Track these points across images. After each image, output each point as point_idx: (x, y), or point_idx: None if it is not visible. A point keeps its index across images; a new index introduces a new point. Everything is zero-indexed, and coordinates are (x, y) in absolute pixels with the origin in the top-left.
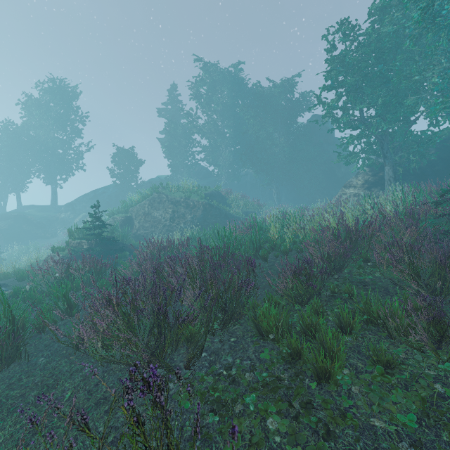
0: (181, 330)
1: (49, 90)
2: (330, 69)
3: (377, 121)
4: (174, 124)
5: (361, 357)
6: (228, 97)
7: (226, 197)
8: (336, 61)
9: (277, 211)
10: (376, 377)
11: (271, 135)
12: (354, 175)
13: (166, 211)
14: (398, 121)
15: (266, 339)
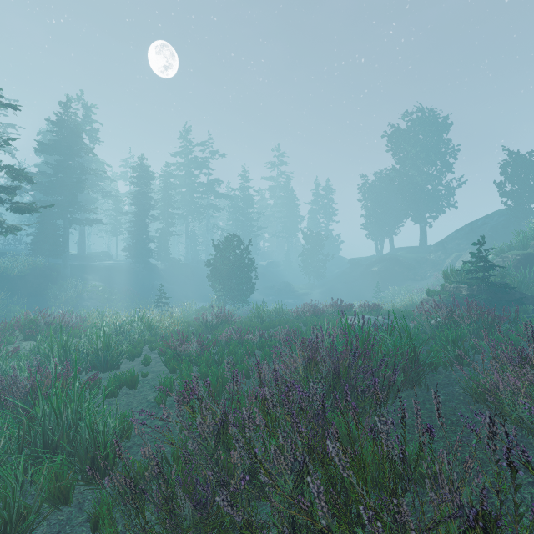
0: None
1: (418, 124)
2: None
3: None
4: None
5: None
6: None
7: None
8: None
9: None
10: None
11: None
12: None
13: None
14: None
15: None
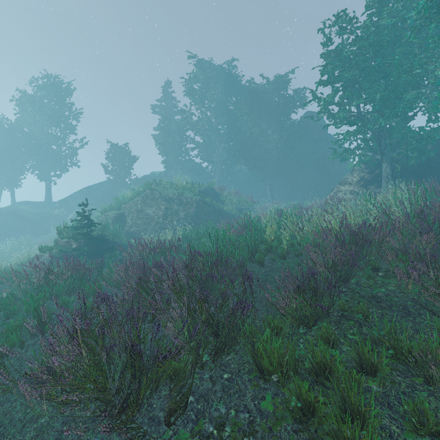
0: (162, 368)
1: (43, 86)
2: (327, 64)
3: (375, 116)
4: (167, 120)
5: (393, 415)
6: (221, 94)
7: (220, 193)
8: (332, 55)
9: (273, 210)
10: None
11: (264, 131)
12: (347, 172)
13: (159, 208)
14: (396, 116)
15: (268, 380)
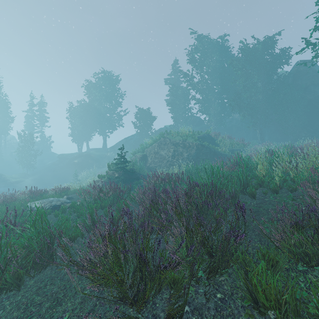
0: (164, 275)
1: (102, 78)
2: None
3: None
4: (175, 88)
5: None
6: (216, 61)
7: (215, 138)
8: None
9: (264, 149)
10: None
11: (254, 85)
12: None
13: (169, 150)
14: None
15: (263, 313)
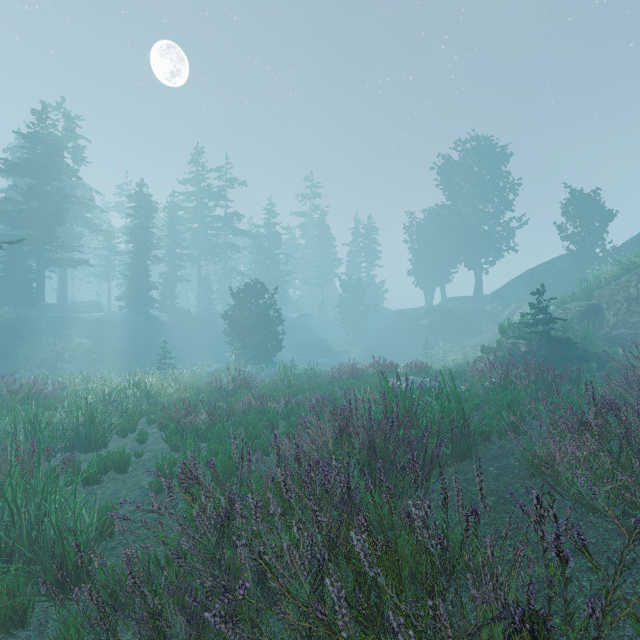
0: None
1: (472, 154)
2: None
3: None
4: None
5: None
6: None
7: None
8: None
9: None
10: None
11: None
12: None
13: None
14: None
15: None
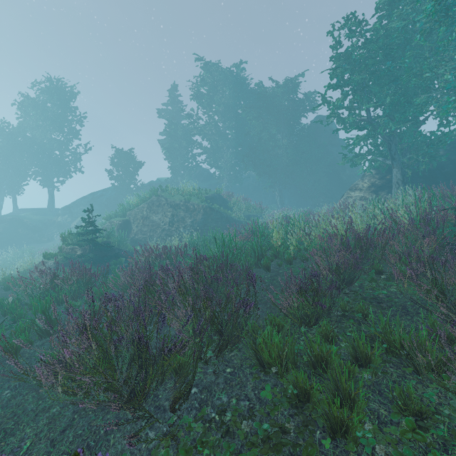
0: (168, 361)
1: (46, 90)
2: (336, 67)
3: (385, 121)
4: (174, 125)
5: (383, 400)
6: (229, 97)
7: (228, 200)
8: (342, 59)
9: (280, 216)
10: (406, 433)
11: (273, 136)
12: (359, 177)
13: (166, 214)
14: (407, 121)
15: (268, 372)
